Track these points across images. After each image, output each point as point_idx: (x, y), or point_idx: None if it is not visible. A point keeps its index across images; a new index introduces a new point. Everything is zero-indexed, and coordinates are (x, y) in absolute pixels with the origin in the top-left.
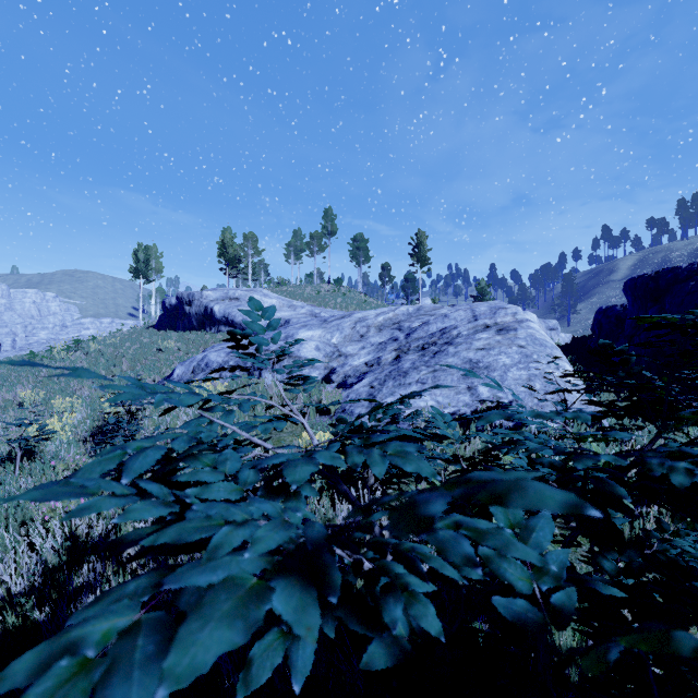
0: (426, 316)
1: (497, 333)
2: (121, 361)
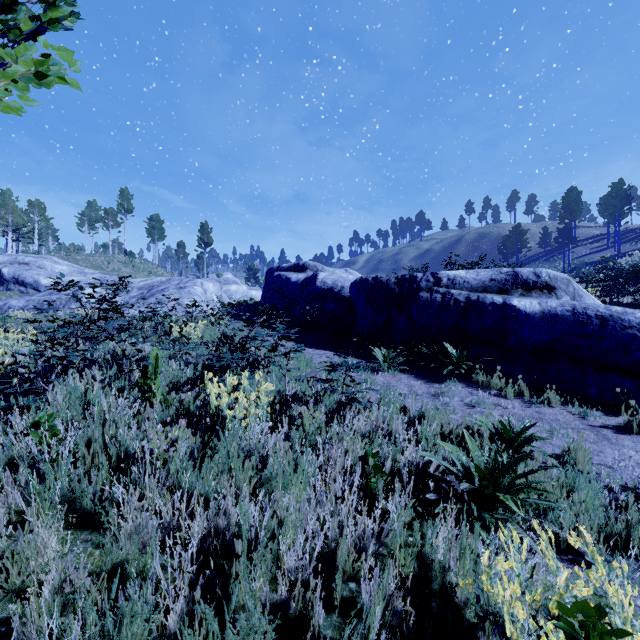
0: None
1: (178, 289)
2: None
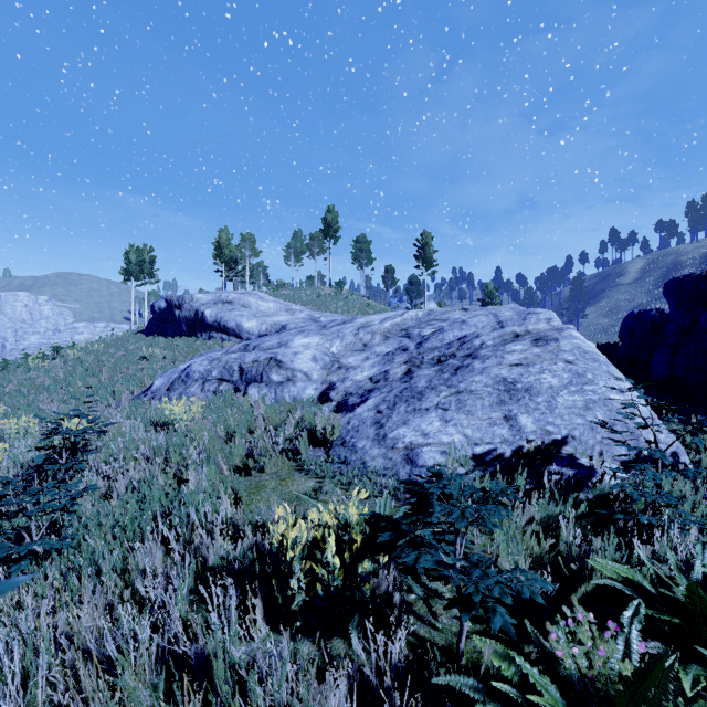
0: (438, 322)
1: (534, 344)
2: (101, 370)
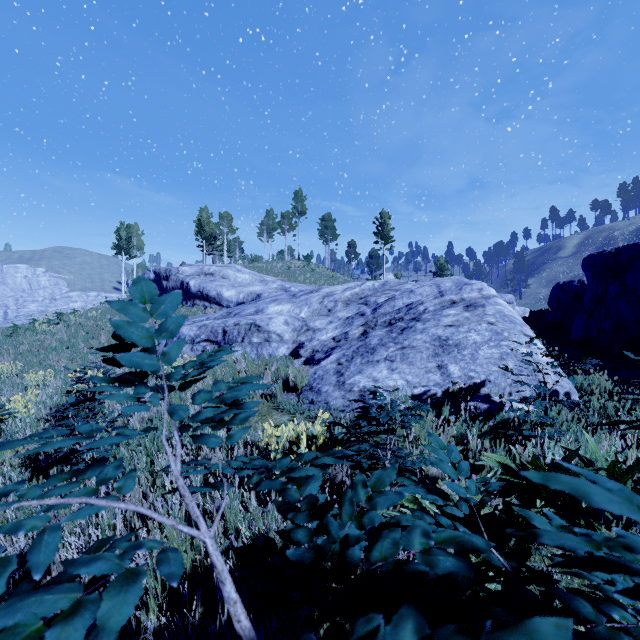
0: (392, 291)
1: (465, 309)
2: (100, 333)
